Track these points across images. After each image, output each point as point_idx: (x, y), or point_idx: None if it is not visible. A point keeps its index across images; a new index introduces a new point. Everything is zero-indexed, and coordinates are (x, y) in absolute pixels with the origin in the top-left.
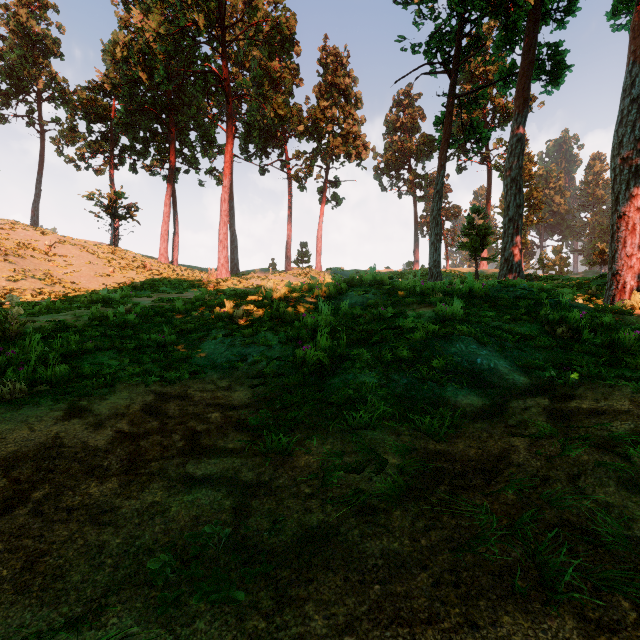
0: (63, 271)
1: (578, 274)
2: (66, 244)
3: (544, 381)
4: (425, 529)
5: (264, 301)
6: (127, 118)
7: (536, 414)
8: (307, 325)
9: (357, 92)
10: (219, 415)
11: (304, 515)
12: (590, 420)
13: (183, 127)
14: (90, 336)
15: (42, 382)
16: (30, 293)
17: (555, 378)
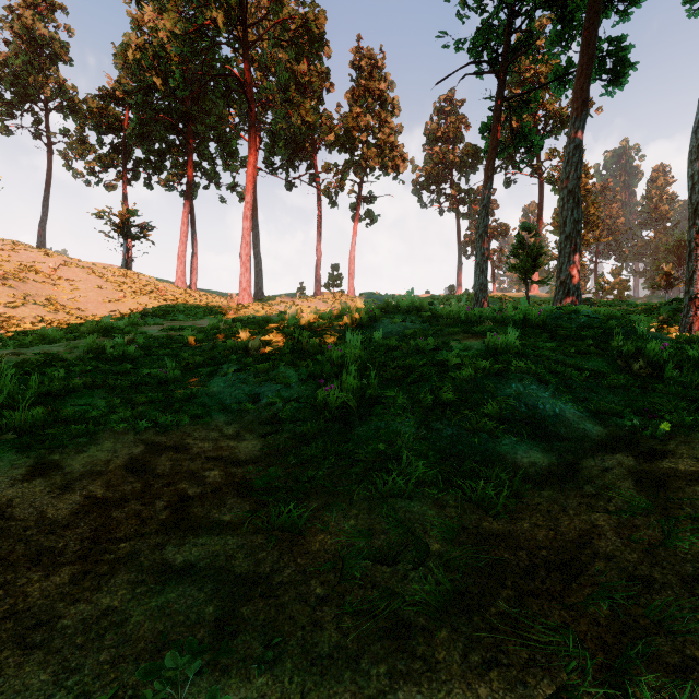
0: (68, 296)
1: (640, 299)
2: (72, 267)
3: (624, 431)
4: (483, 667)
5: (285, 330)
6: (141, 128)
7: (620, 478)
8: (333, 359)
9: (394, 98)
10: (219, 473)
11: (312, 633)
12: (694, 488)
13: (202, 138)
14: (80, 371)
15: (9, 430)
16: (30, 321)
17: (638, 428)
